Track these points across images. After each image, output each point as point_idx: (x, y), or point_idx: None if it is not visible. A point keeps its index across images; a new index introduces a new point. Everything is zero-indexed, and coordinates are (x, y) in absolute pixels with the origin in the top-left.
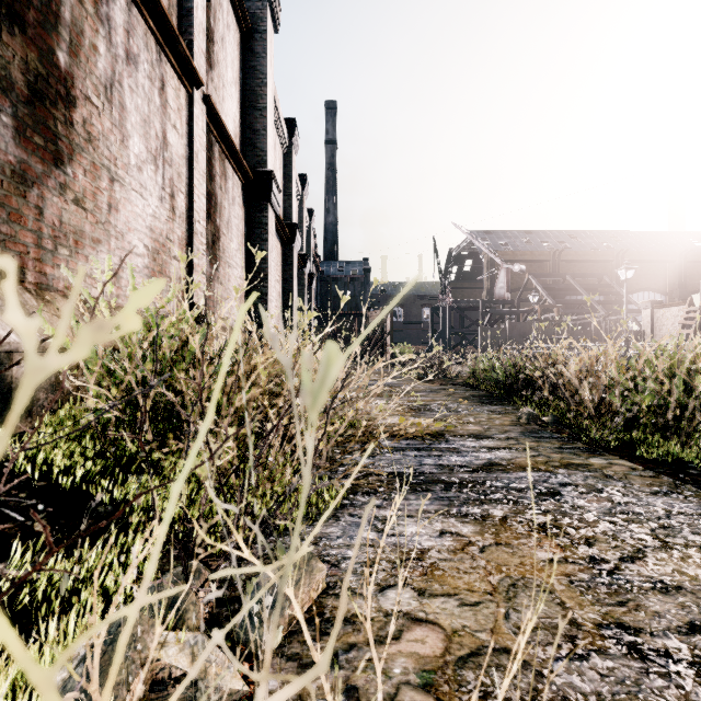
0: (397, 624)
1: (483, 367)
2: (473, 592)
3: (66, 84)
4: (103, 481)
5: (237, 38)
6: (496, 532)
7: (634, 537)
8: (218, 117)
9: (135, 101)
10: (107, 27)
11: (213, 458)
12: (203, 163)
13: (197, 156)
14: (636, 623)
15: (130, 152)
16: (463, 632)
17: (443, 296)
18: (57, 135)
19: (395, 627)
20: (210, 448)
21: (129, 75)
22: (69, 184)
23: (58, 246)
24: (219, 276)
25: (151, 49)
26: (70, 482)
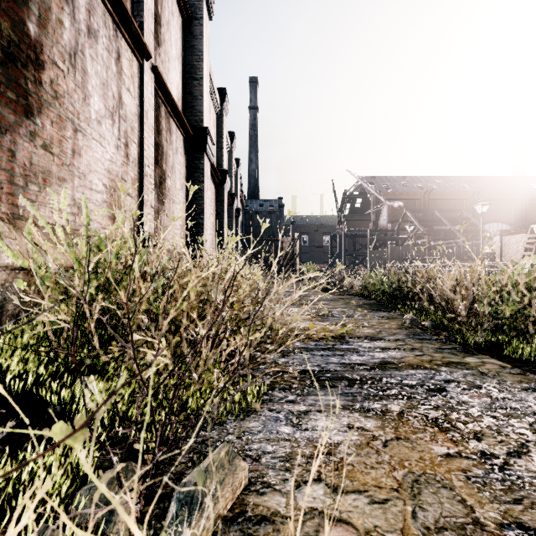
0: (313, 524)
1: (372, 281)
2: (381, 488)
3: (35, 50)
4: (53, 384)
5: (179, 23)
6: (396, 427)
7: (516, 431)
8: (164, 84)
9: (95, 67)
10: (71, 6)
11: (88, 424)
12: (151, 120)
13: (147, 114)
14: (535, 523)
15: (91, 109)
16: (375, 533)
17: (339, 226)
18: (27, 91)
19: (312, 527)
20: (137, 364)
21: (90, 46)
22: (38, 132)
23: (28, 183)
24: (165, 210)
25: (109, 27)
26: (25, 385)
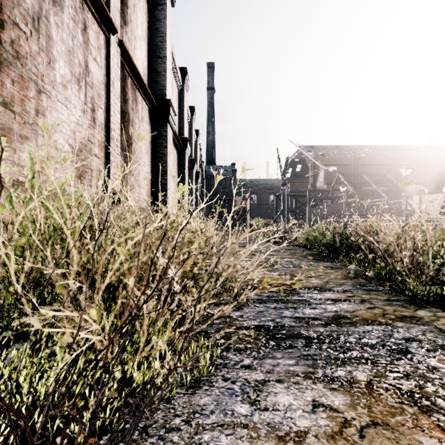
0: None
1: (314, 234)
2: None
3: None
4: None
5: (145, 8)
6: (368, 405)
7: None
8: (129, 58)
9: (60, 34)
10: None
11: None
12: (118, 89)
13: (113, 83)
14: None
15: (56, 73)
16: None
17: (283, 187)
18: None
19: None
20: None
21: (55, 13)
22: None
23: None
24: (131, 171)
25: None
26: None
